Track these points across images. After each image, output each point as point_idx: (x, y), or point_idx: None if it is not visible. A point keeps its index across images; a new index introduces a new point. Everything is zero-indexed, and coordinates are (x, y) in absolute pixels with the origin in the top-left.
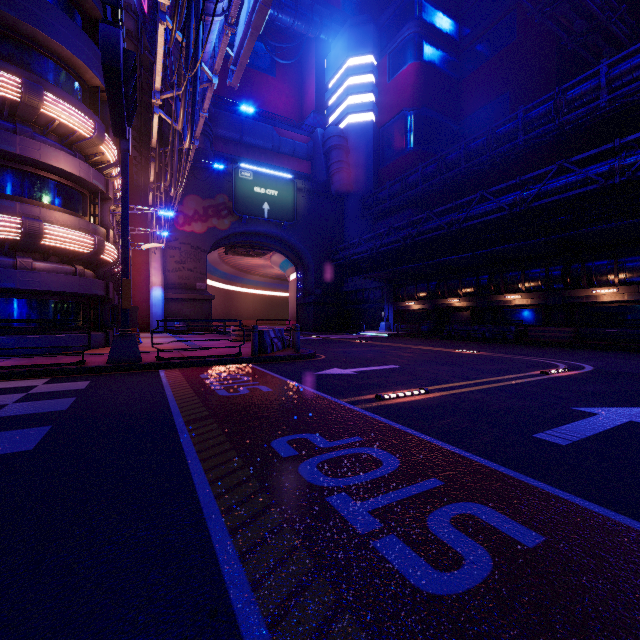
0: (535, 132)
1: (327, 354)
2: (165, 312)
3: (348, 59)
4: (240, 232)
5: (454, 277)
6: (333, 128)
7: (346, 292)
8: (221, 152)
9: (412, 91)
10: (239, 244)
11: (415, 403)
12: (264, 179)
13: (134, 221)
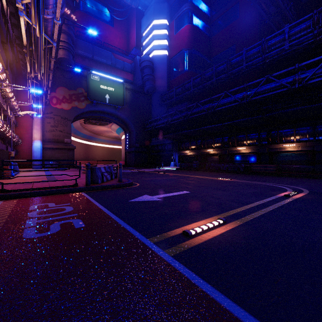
0: (252, 62)
1: (141, 182)
2: (44, 156)
3: (153, 20)
4: (92, 110)
5: (210, 138)
6: (145, 56)
7: (152, 146)
8: (80, 64)
9: (187, 40)
10: (92, 117)
11: (223, 241)
12: (106, 81)
13: (23, 100)
